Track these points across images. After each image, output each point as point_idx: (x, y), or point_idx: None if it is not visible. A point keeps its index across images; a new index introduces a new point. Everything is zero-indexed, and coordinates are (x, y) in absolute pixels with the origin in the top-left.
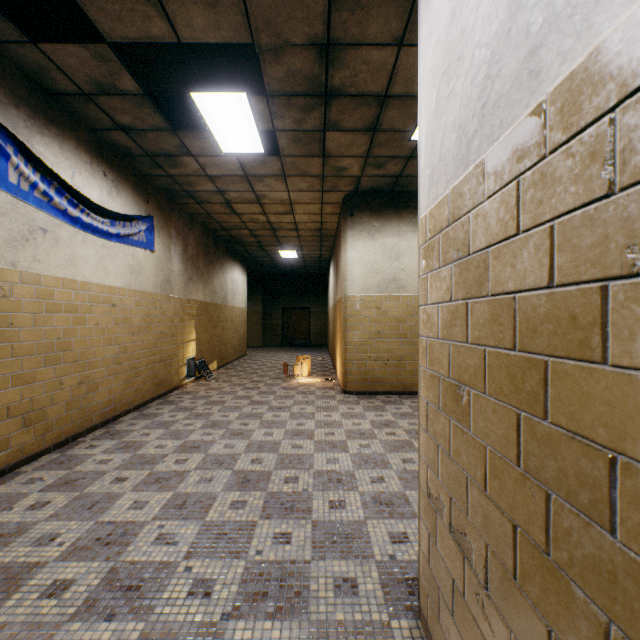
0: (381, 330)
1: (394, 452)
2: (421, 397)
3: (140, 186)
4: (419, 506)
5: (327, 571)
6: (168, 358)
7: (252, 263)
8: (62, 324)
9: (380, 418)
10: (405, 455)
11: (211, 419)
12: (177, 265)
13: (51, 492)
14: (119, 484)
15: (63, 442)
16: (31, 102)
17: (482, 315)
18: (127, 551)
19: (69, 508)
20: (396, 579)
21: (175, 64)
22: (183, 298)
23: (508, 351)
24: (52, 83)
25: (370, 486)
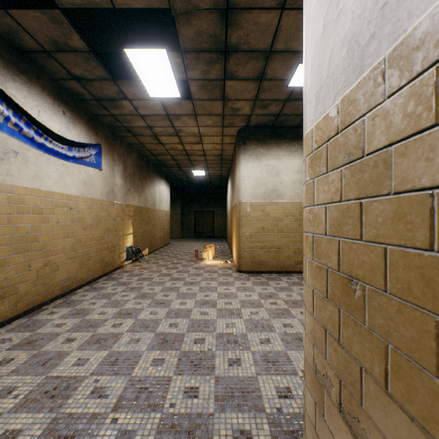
0: (265, 226)
1: (276, 318)
2: (307, 284)
3: (91, 122)
4: (305, 376)
5: (227, 423)
6: (112, 246)
7: (173, 179)
8: (30, 222)
9: (265, 291)
10: (285, 320)
11: (142, 291)
12: (119, 180)
13: (16, 350)
14: (68, 344)
15: (31, 309)
16: (5, 56)
17: (381, 213)
18: (67, 403)
19: (27, 364)
20: (283, 431)
21: (113, 29)
22: (123, 204)
23: (421, 251)
24: (21, 42)
25: (259, 346)
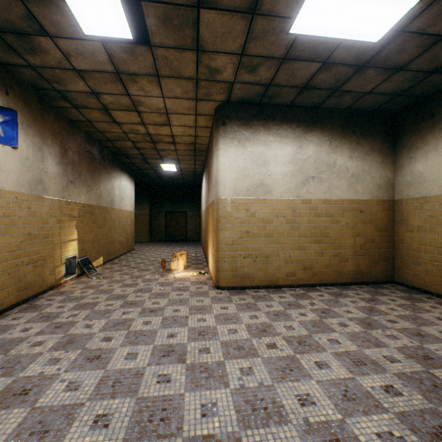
0: (250, 230)
1: (284, 382)
2: None
3: None
4: None
5: None
6: (39, 259)
7: (139, 175)
8: None
9: (255, 321)
10: (298, 387)
11: (70, 332)
12: (53, 167)
13: None
14: None
15: None
16: None
17: None
18: None
19: None
20: None
21: None
22: (61, 200)
23: None
24: None
25: None
